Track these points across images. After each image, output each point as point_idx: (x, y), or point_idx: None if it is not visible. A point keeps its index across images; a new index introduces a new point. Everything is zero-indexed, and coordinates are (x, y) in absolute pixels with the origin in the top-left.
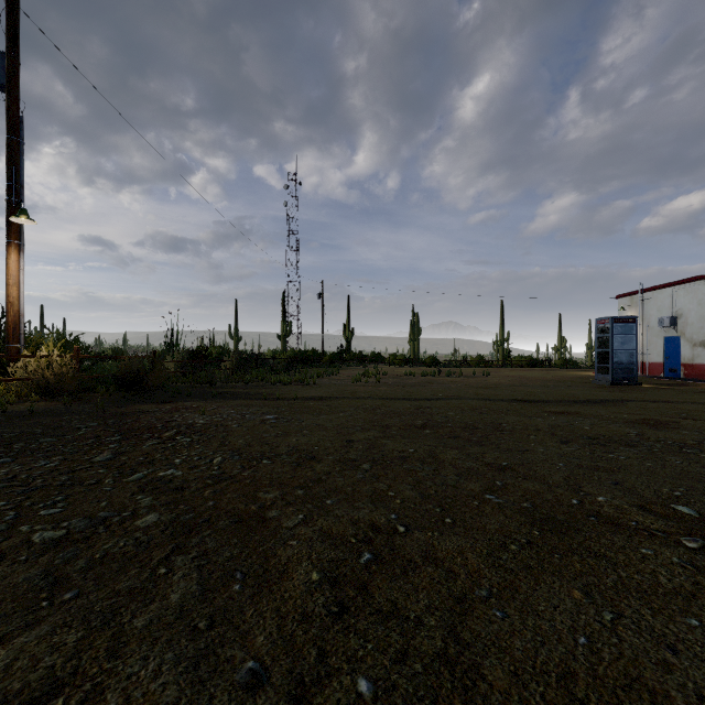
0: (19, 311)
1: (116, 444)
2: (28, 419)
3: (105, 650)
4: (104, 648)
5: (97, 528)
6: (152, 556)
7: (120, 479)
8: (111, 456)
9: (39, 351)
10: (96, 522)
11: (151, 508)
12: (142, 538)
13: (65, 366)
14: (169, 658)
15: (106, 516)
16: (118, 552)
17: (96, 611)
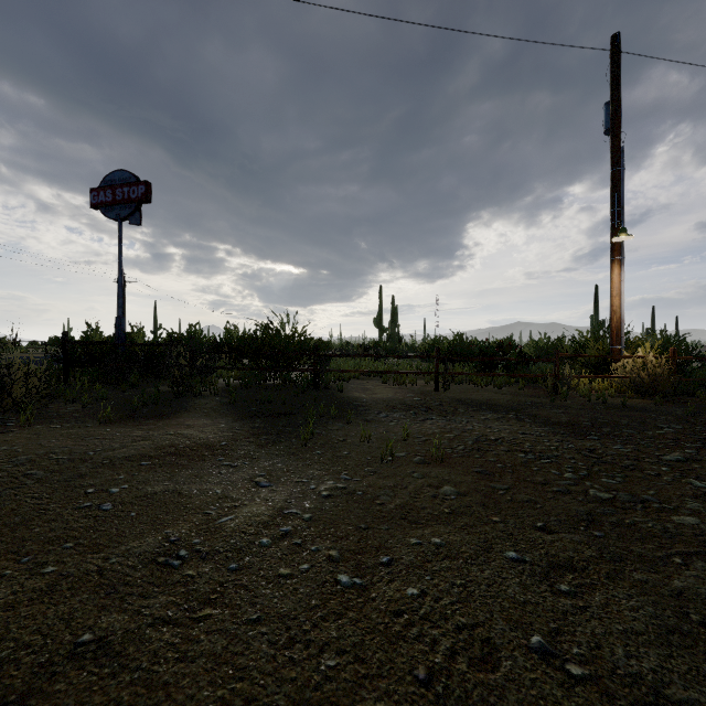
0: (620, 317)
1: (692, 450)
2: (619, 411)
3: (605, 572)
4: (605, 571)
5: (635, 504)
6: (673, 546)
7: (679, 480)
8: (681, 459)
9: (637, 353)
10: (636, 500)
11: (694, 512)
12: (670, 529)
13: (658, 367)
14: (648, 609)
15: (647, 500)
16: (644, 527)
17: (609, 550)
